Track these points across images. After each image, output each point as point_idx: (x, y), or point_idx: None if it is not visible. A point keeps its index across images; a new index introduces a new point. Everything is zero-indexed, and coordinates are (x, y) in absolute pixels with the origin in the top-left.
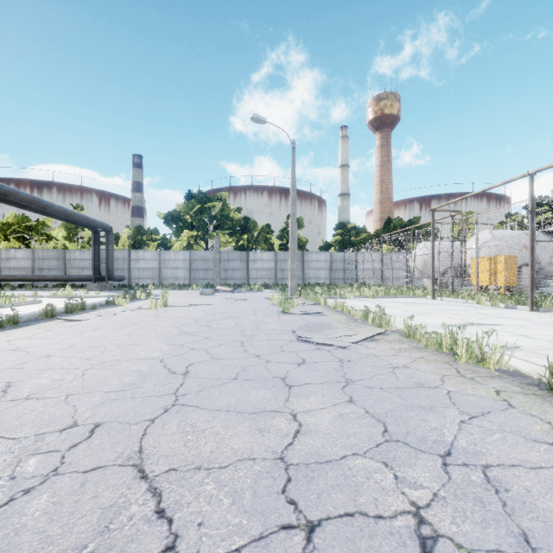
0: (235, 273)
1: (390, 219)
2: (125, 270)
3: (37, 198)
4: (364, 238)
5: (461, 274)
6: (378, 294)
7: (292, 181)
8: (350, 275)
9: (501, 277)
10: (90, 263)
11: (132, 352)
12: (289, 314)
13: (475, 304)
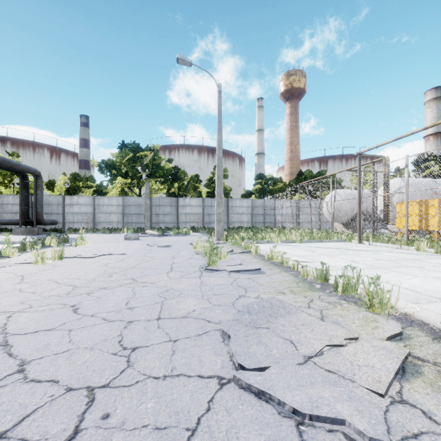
0: (166, 217)
1: (301, 172)
2: (59, 214)
3: None
4: (280, 187)
5: (385, 218)
6: (304, 238)
7: (218, 125)
8: (269, 219)
9: (434, 222)
10: None
11: None
12: (216, 272)
13: (412, 250)
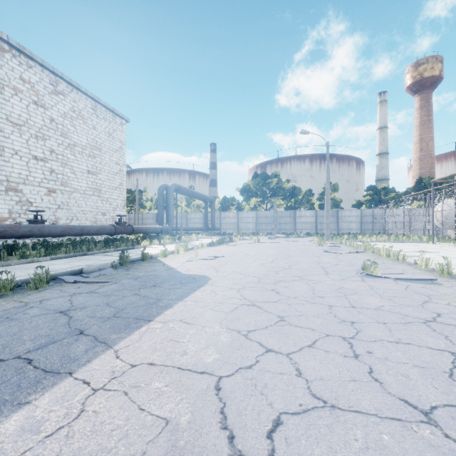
0: (286, 225)
1: (421, 179)
2: (218, 224)
3: (190, 189)
4: (392, 197)
5: None
6: (390, 240)
7: (327, 168)
8: (378, 226)
9: None
10: (199, 220)
11: (267, 252)
12: (322, 246)
13: None
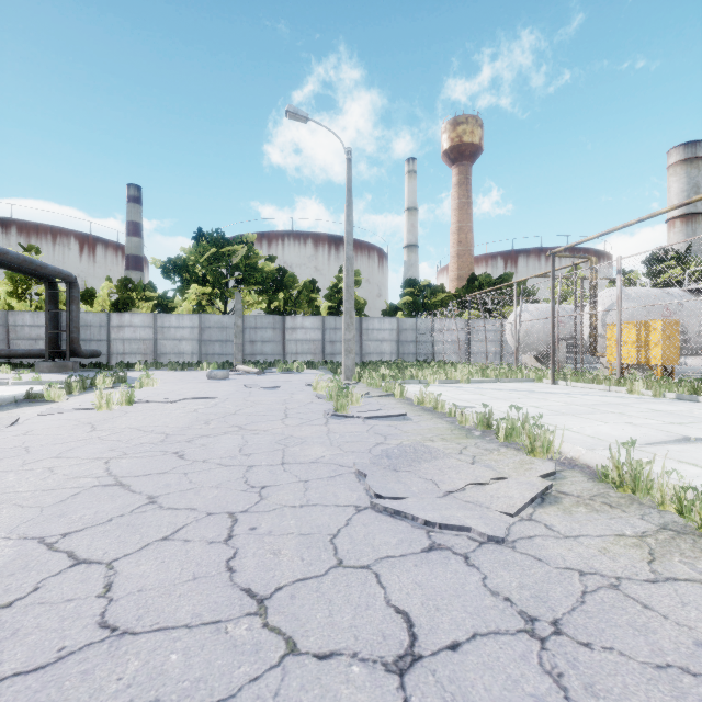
0: (266, 346)
1: (474, 276)
2: (103, 341)
3: None
4: (442, 300)
5: (591, 347)
6: (474, 376)
7: (347, 210)
8: (424, 349)
9: (657, 352)
10: None
11: None
12: (346, 419)
13: (624, 393)
